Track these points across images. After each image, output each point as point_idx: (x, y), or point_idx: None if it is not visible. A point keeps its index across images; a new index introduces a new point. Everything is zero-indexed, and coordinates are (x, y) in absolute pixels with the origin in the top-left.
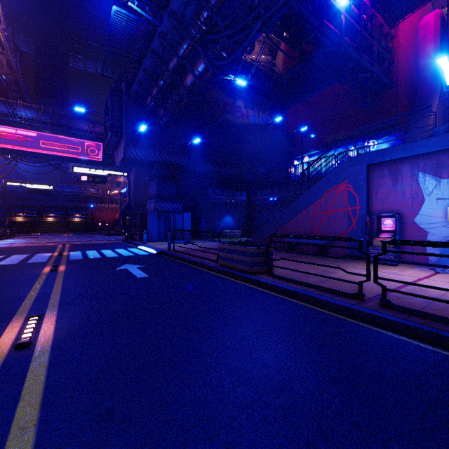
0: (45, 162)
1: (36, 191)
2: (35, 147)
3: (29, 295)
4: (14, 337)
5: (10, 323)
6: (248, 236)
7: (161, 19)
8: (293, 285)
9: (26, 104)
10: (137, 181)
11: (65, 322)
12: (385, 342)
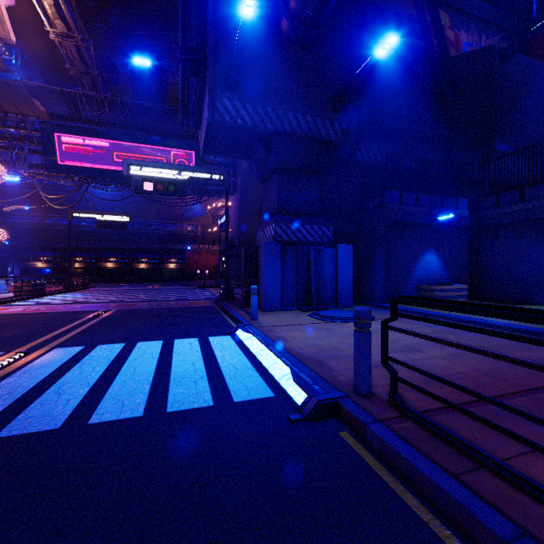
0: (123, 184)
1: (108, 224)
2: (108, 163)
3: None
4: None
5: None
6: (473, 298)
7: None
8: None
9: (87, 94)
10: (243, 206)
11: None
12: None
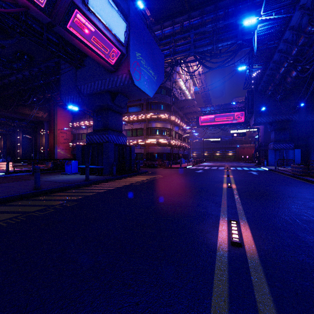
0: (217, 127)
1: (213, 141)
2: (213, 122)
3: (225, 173)
4: (226, 176)
5: (224, 175)
6: None
7: (269, 64)
8: (312, 179)
9: (211, 105)
10: (266, 129)
11: (234, 176)
12: (313, 186)
